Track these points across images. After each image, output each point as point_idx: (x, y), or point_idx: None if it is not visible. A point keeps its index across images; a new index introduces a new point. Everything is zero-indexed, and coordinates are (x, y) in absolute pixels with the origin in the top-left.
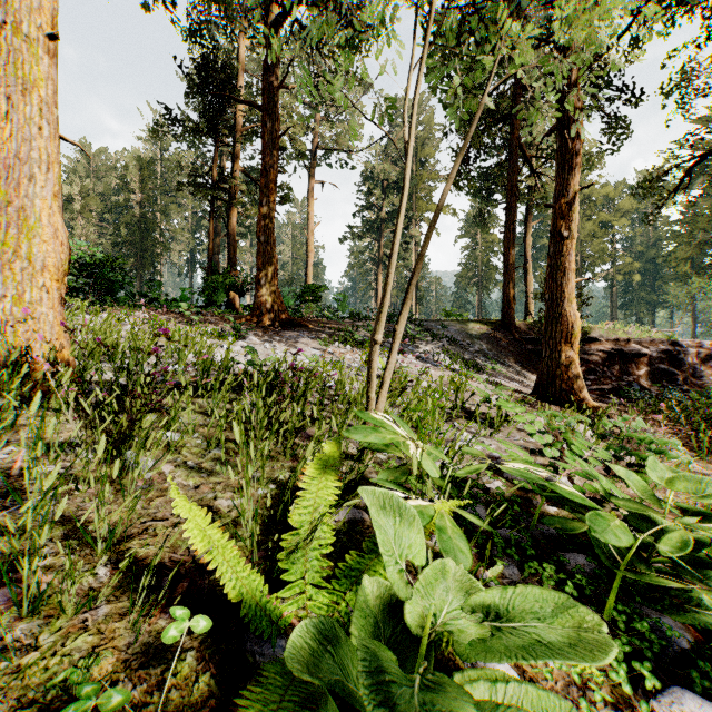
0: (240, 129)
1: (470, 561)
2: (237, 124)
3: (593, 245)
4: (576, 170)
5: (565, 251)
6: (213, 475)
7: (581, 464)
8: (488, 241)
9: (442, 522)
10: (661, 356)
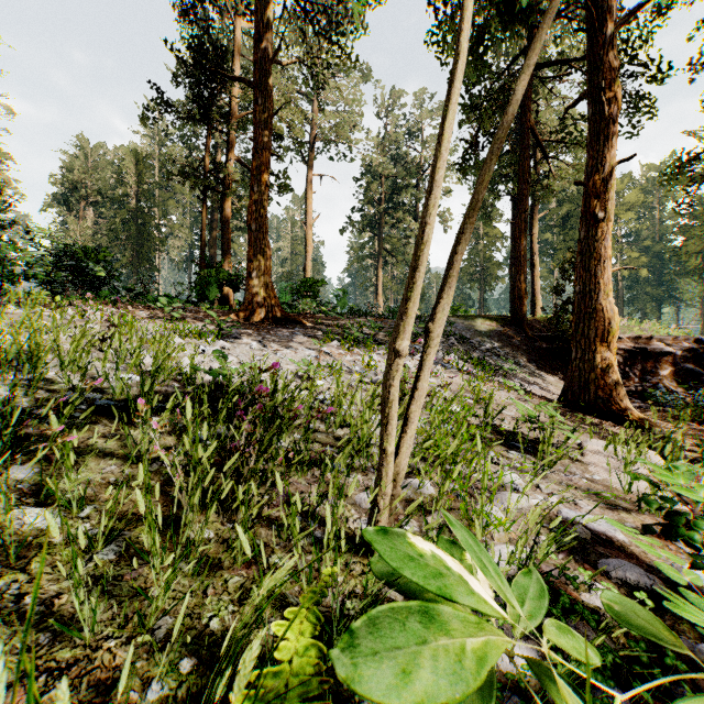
0: (235, 116)
1: None
2: (231, 110)
3: None
4: (614, 141)
5: (600, 236)
6: (64, 637)
7: None
8: (491, 236)
9: None
10: (685, 355)
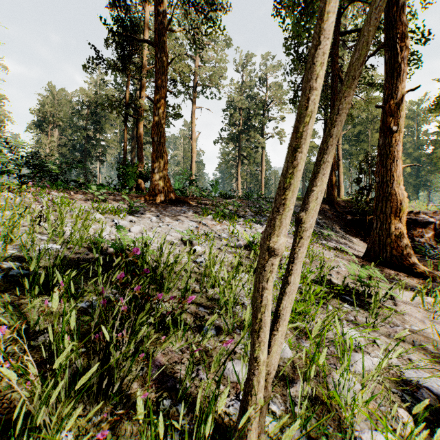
0: (145, 68)
1: None
2: (143, 64)
3: None
4: (404, 76)
5: (394, 143)
6: None
7: None
8: (310, 147)
9: None
10: None
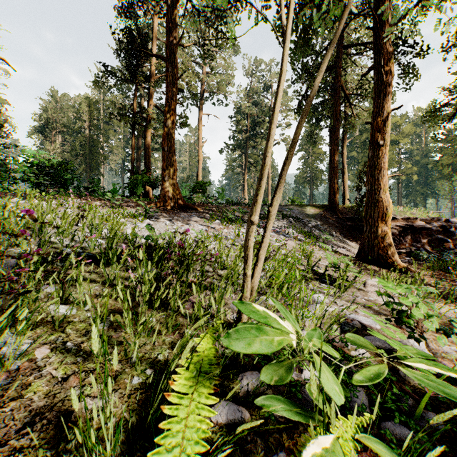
0: (153, 77)
1: None
2: (151, 73)
3: None
4: (389, 97)
5: (381, 155)
6: (89, 359)
7: None
8: (317, 154)
9: None
10: (438, 229)
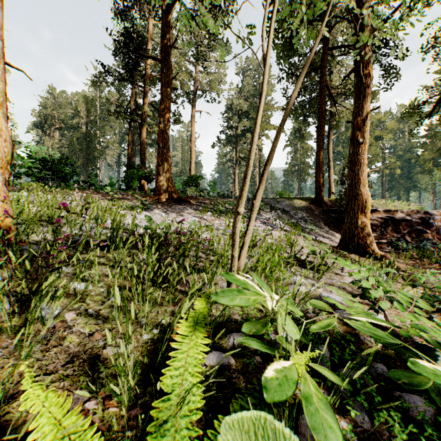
0: (148, 76)
1: (342, 440)
2: (146, 73)
3: (371, 150)
4: (368, 98)
5: (361, 152)
6: (107, 321)
7: (409, 314)
8: (305, 149)
9: (307, 388)
10: (418, 221)
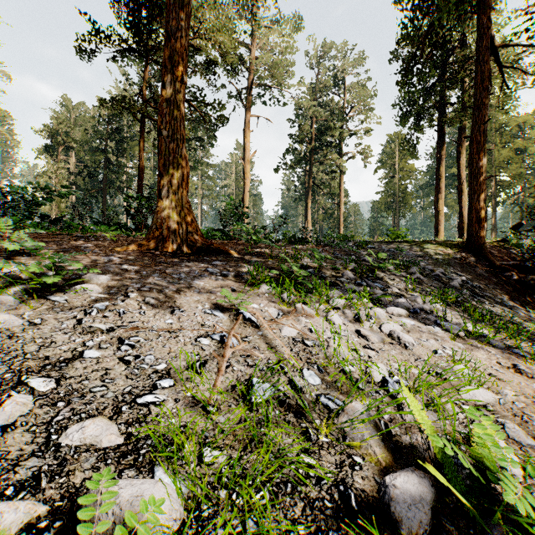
0: None
1: None
2: None
3: (509, 170)
4: None
5: None
6: None
7: None
8: (405, 171)
9: None
10: None
